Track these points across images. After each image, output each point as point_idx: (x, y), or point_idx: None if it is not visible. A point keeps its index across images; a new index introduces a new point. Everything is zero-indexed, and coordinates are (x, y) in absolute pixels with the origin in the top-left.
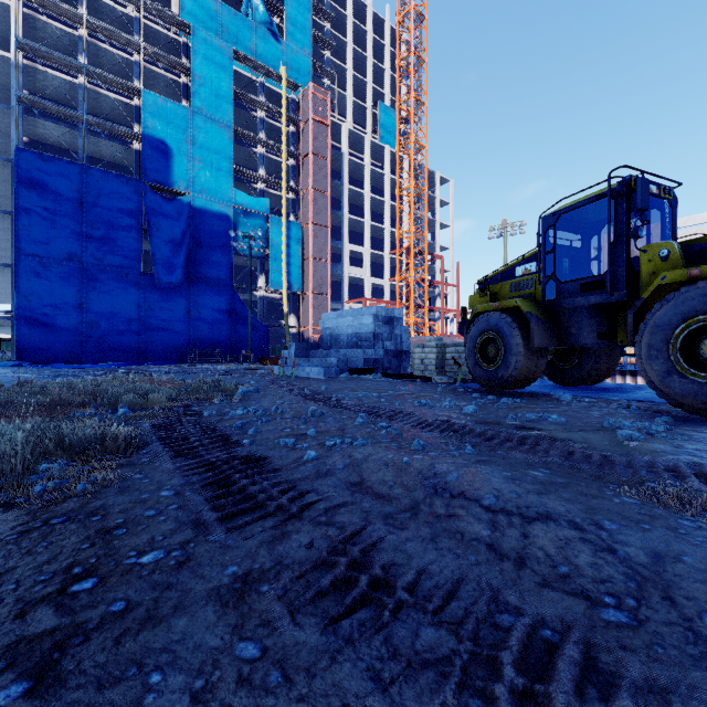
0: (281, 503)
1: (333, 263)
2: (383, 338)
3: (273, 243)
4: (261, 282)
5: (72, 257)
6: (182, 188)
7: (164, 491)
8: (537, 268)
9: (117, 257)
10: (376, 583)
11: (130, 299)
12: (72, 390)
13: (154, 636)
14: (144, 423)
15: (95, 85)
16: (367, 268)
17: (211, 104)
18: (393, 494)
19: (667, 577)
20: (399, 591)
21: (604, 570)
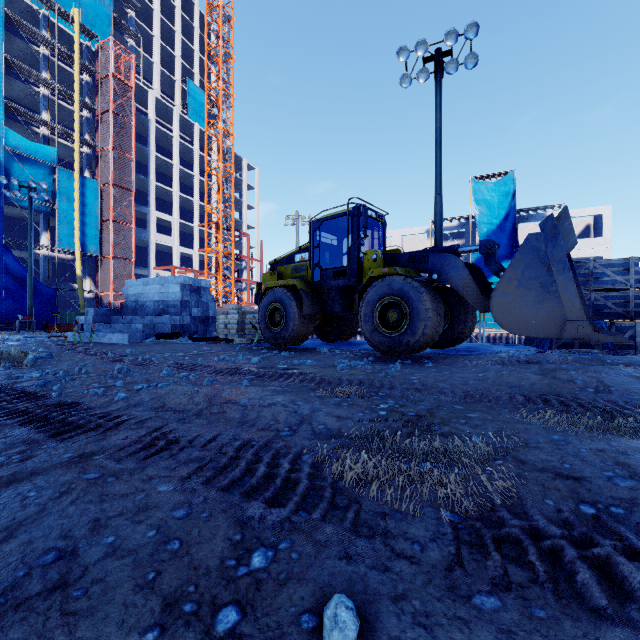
0: (100, 423)
1: (137, 228)
2: (191, 305)
3: (62, 198)
4: (45, 239)
5: None
6: None
7: None
8: (309, 257)
9: None
10: (170, 443)
11: None
12: None
13: (21, 485)
14: None
15: None
16: (176, 237)
17: None
18: (186, 408)
19: (314, 417)
20: (183, 443)
21: (289, 419)
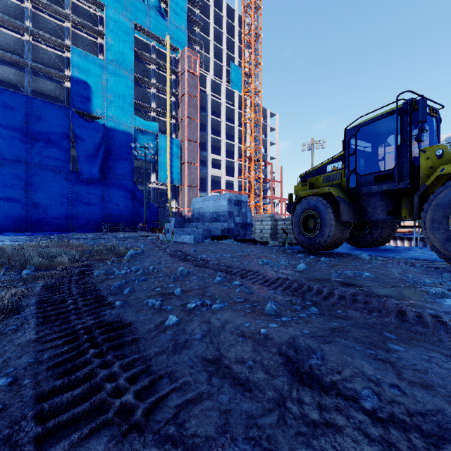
0: (124, 400)
1: (201, 166)
2: (234, 215)
3: (161, 152)
4: (153, 178)
5: (20, 159)
6: (99, 114)
7: (1, 377)
8: (342, 166)
9: (53, 160)
10: None
11: (62, 189)
12: (1, 253)
13: None
14: (39, 283)
15: (38, 42)
16: (223, 170)
17: (119, 58)
18: (254, 379)
19: None
20: None
21: None
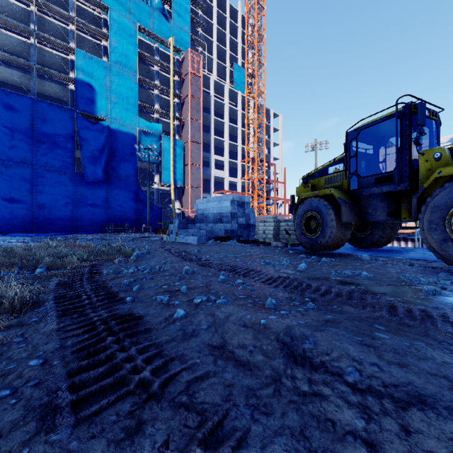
0: (143, 376)
1: (204, 167)
2: (237, 216)
3: (164, 153)
4: (156, 179)
5: (25, 161)
6: (103, 115)
7: (33, 359)
8: (344, 168)
9: (57, 161)
10: None
11: (67, 190)
12: (11, 253)
13: None
14: (52, 281)
15: (43, 45)
16: (226, 171)
17: (122, 60)
18: (254, 361)
19: None
20: None
21: None
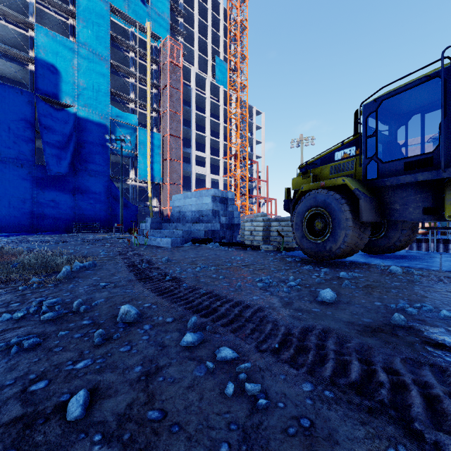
0: None
1: (184, 163)
2: (220, 214)
3: (140, 147)
4: (132, 174)
5: None
6: (69, 102)
7: None
8: (356, 152)
9: (13, 151)
10: None
11: (25, 184)
12: None
13: None
14: None
15: None
16: (208, 168)
17: (92, 42)
18: None
19: None
20: None
21: None
